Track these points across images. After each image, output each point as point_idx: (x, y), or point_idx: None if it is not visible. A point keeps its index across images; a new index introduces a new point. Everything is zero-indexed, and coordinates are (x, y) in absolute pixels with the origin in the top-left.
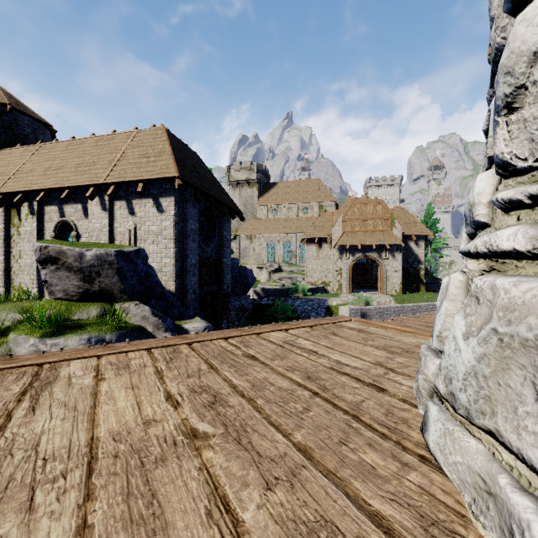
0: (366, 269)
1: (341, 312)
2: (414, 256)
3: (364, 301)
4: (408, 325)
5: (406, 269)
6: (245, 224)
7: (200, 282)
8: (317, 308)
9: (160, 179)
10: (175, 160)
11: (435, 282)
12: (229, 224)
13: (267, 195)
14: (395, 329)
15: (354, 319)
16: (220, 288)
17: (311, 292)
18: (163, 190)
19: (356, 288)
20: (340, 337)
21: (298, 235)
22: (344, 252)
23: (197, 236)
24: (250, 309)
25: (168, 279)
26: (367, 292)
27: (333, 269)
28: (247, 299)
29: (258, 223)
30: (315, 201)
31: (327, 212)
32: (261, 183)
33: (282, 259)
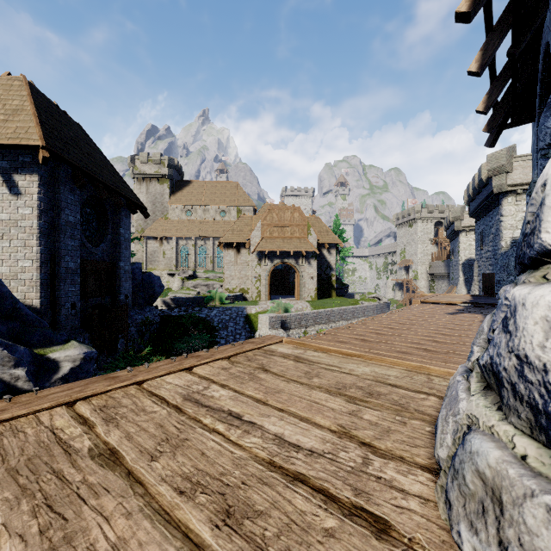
0: (283, 275)
1: (261, 321)
2: (327, 263)
3: (283, 308)
4: (343, 341)
5: (320, 275)
6: (153, 224)
7: (84, 293)
8: (235, 317)
9: (13, 146)
10: (40, 124)
11: (344, 288)
12: (127, 220)
13: (180, 194)
14: (338, 351)
15: (285, 340)
16: (115, 299)
17: (229, 301)
18: (19, 163)
19: (274, 295)
20: (274, 374)
21: (215, 240)
22: (263, 258)
23: (79, 232)
24: (157, 323)
25: (28, 289)
26: (285, 298)
27: (252, 275)
28: (153, 311)
29: (169, 224)
30: (233, 204)
31: (246, 216)
32: (173, 180)
33: (198, 264)
